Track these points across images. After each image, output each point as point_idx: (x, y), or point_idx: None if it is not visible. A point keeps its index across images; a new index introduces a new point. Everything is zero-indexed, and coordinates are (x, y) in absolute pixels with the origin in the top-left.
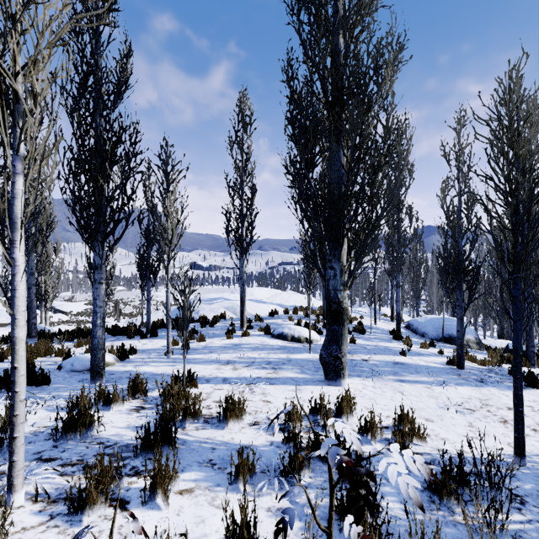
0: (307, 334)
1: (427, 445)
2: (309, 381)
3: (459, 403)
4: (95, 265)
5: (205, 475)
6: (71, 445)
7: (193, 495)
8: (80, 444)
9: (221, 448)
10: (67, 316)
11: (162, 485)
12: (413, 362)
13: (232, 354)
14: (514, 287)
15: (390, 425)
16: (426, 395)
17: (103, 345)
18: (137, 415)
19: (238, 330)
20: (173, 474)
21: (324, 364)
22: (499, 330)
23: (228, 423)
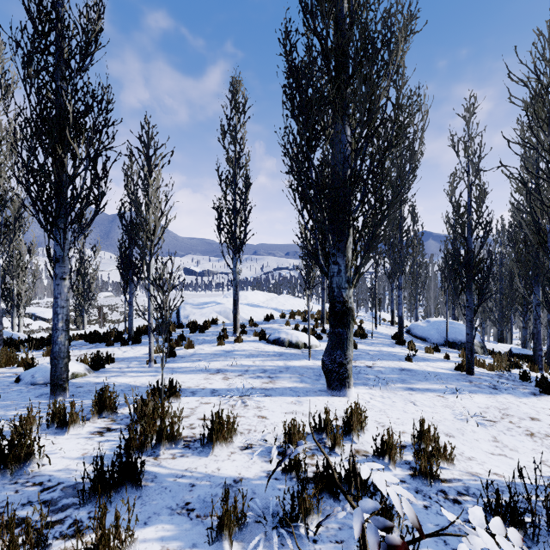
0: (306, 339)
1: (454, 469)
2: (310, 391)
3: (477, 414)
4: (56, 257)
5: (176, 529)
6: None
7: None
8: (8, 486)
9: (202, 484)
10: (49, 323)
11: None
12: (420, 368)
13: (224, 361)
14: None
15: (407, 443)
16: (440, 405)
17: (66, 353)
18: (99, 440)
19: (231, 336)
20: (127, 537)
21: (327, 371)
22: (499, 334)
23: (214, 447)
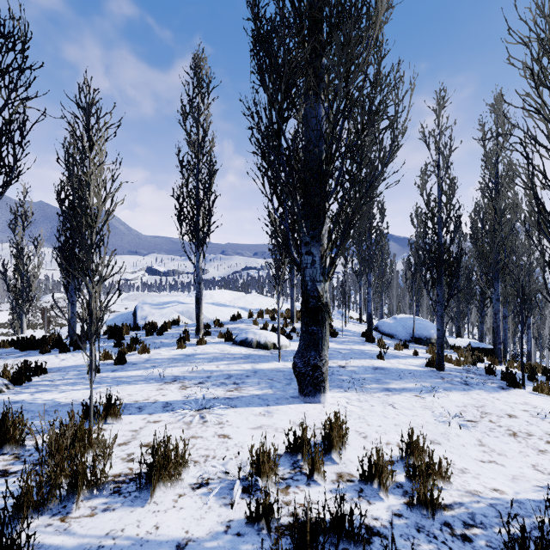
0: (275, 339)
1: (452, 488)
2: (281, 398)
3: (457, 414)
4: None
5: None
6: None
7: None
8: None
9: None
10: None
11: None
12: (392, 366)
13: (183, 367)
14: None
15: (395, 458)
16: (419, 406)
17: None
18: None
19: (193, 337)
20: None
21: (300, 375)
22: (457, 329)
23: (155, 490)
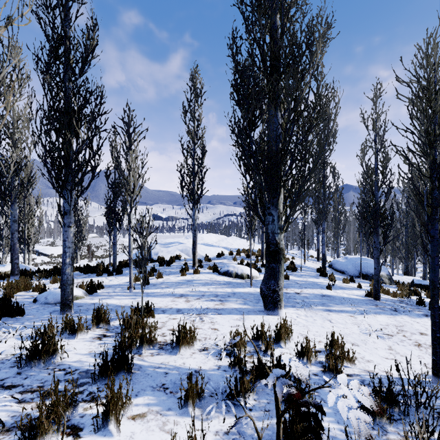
0: (249, 272)
1: (355, 367)
2: (251, 311)
3: (379, 329)
4: (64, 211)
5: (157, 399)
6: (34, 371)
7: (145, 420)
8: (43, 370)
9: (173, 373)
10: (49, 258)
11: (114, 412)
12: (337, 295)
13: (185, 288)
14: (432, 228)
15: (322, 349)
16: (350, 322)
17: (71, 281)
18: (99, 343)
19: (191, 268)
20: (127, 400)
21: (264, 296)
22: (405, 268)
23: (180, 349)
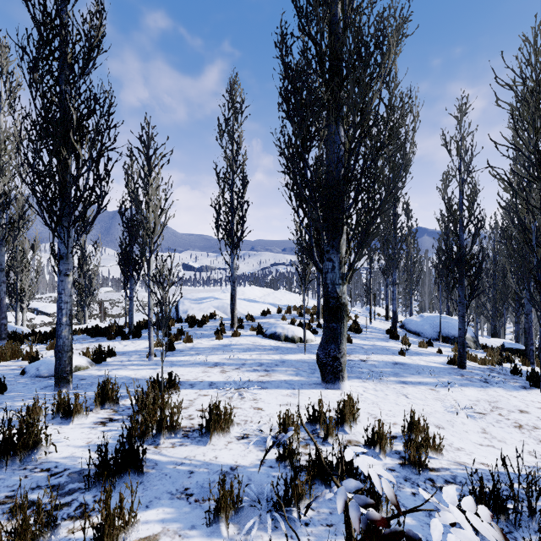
0: (302, 334)
1: (443, 458)
2: (305, 384)
3: (467, 406)
4: (60, 254)
5: (176, 512)
6: (4, 474)
7: None
8: (17, 472)
9: (200, 471)
10: (51, 318)
11: (111, 537)
12: (413, 362)
13: (221, 355)
14: None
15: (398, 434)
16: (432, 398)
17: (69, 347)
18: (102, 429)
19: (228, 330)
20: (130, 518)
21: (321, 365)
22: (492, 329)
23: (212, 437)
